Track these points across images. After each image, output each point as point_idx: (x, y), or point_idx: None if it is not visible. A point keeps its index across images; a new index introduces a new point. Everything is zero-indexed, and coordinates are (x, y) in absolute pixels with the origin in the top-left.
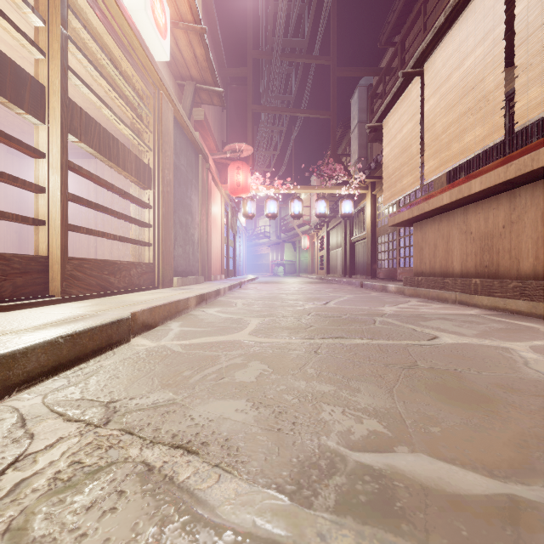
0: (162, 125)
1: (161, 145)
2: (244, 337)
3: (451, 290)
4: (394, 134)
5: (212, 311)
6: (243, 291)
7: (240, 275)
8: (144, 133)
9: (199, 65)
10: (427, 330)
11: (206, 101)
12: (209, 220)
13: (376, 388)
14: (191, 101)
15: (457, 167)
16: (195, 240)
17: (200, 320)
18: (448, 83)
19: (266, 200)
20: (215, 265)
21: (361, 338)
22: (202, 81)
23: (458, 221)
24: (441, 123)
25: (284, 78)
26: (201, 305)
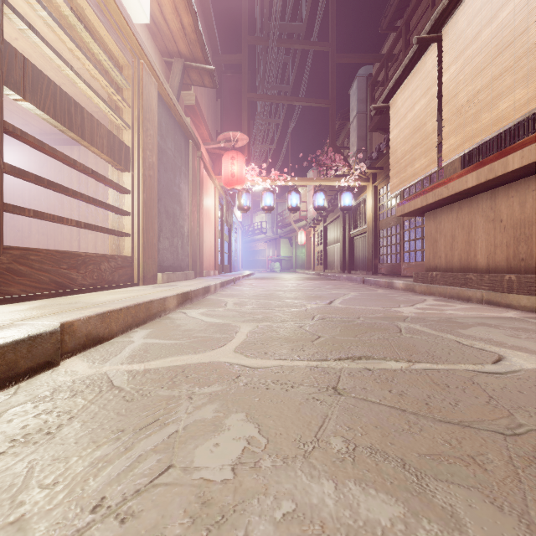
0: (143, 99)
1: (141, 122)
2: (227, 357)
3: (476, 287)
4: (404, 114)
5: (195, 313)
6: (237, 288)
7: (236, 271)
8: (121, 107)
9: (187, 37)
10: (478, 343)
11: (197, 82)
12: (201, 212)
13: (493, 512)
14: (180, 80)
15: (473, 150)
16: (184, 232)
17: (175, 326)
18: (475, 44)
19: (262, 192)
20: (208, 260)
21: (395, 359)
22: (192, 57)
23: (483, 207)
24: (466, 92)
25: (281, 67)
26: (184, 305)
